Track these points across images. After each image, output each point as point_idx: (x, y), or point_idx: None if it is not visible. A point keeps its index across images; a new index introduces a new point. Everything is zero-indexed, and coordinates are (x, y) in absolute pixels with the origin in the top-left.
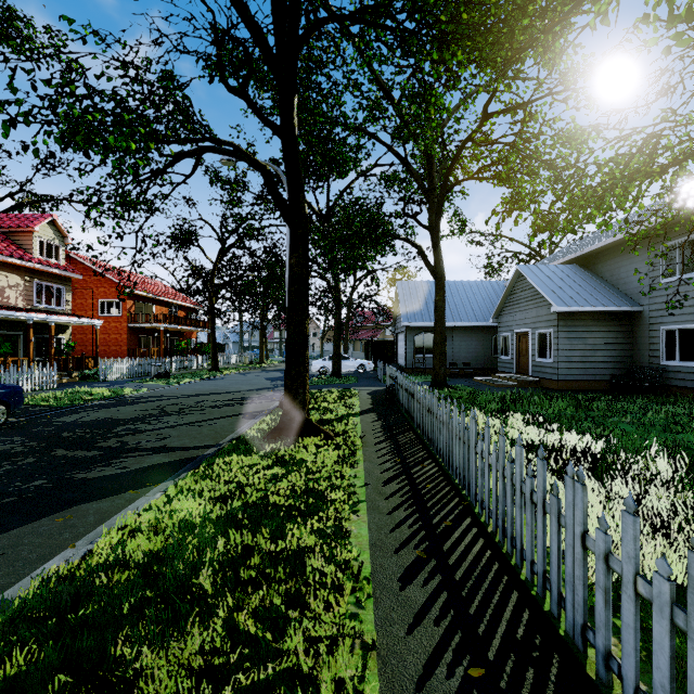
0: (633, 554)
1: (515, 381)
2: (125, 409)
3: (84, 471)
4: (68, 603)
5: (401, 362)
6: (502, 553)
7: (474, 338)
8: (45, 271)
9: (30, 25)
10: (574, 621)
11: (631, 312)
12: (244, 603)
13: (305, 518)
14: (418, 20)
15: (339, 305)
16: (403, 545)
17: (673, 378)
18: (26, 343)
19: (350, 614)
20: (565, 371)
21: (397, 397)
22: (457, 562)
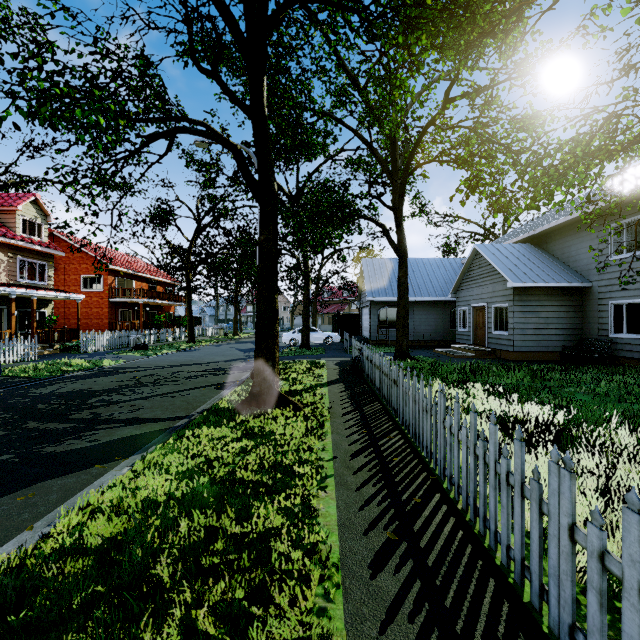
0: (639, 558)
1: (473, 352)
2: (102, 380)
3: (53, 444)
4: (13, 600)
5: (366, 334)
6: (474, 534)
7: (434, 312)
8: (27, 248)
9: (5, 6)
10: (559, 619)
11: (581, 288)
12: (204, 597)
13: (272, 496)
14: (383, 4)
15: (308, 281)
16: (373, 526)
17: (621, 350)
18: (9, 316)
19: (318, 608)
20: (520, 343)
21: (363, 368)
22: (428, 544)
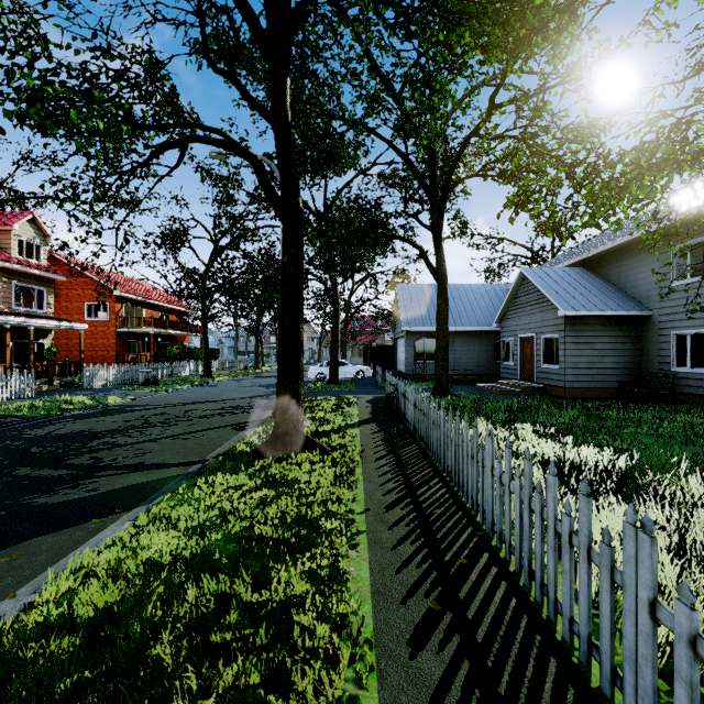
0: None
1: (520, 388)
2: (105, 419)
3: (46, 494)
4: None
5: (401, 368)
6: (530, 602)
7: (476, 344)
8: (24, 272)
9: None
10: None
11: (640, 317)
12: (213, 683)
13: (295, 556)
14: None
15: (337, 308)
16: (412, 592)
17: (685, 385)
18: (4, 348)
19: (348, 697)
20: (572, 378)
21: (398, 406)
22: (477, 615)
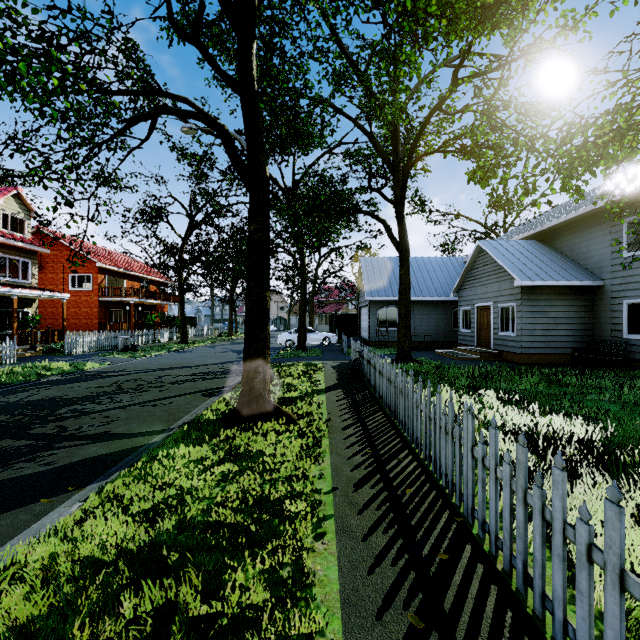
0: None
1: (478, 354)
2: (79, 386)
3: None
4: None
5: (365, 335)
6: (528, 615)
7: (435, 312)
8: (9, 244)
9: None
10: None
11: (592, 287)
12: None
13: (254, 550)
14: None
15: (305, 279)
16: (388, 602)
17: (637, 352)
18: None
19: None
20: (528, 344)
21: (363, 372)
22: (468, 637)
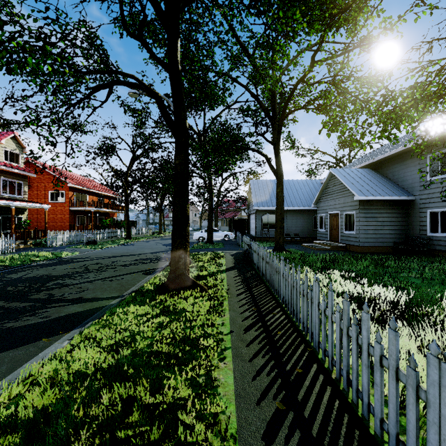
0: None
1: (330, 246)
2: (59, 267)
3: (12, 320)
4: None
5: (253, 233)
6: (348, 402)
7: (301, 217)
8: (8, 171)
9: None
10: None
11: (407, 200)
12: None
13: (181, 367)
14: None
15: (212, 195)
16: (264, 396)
17: (437, 245)
18: None
19: None
20: (363, 239)
21: (251, 258)
22: (311, 414)
